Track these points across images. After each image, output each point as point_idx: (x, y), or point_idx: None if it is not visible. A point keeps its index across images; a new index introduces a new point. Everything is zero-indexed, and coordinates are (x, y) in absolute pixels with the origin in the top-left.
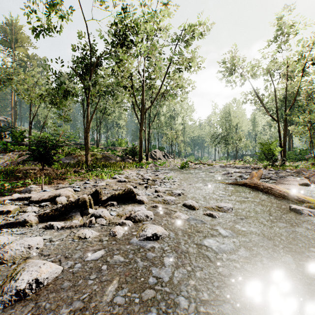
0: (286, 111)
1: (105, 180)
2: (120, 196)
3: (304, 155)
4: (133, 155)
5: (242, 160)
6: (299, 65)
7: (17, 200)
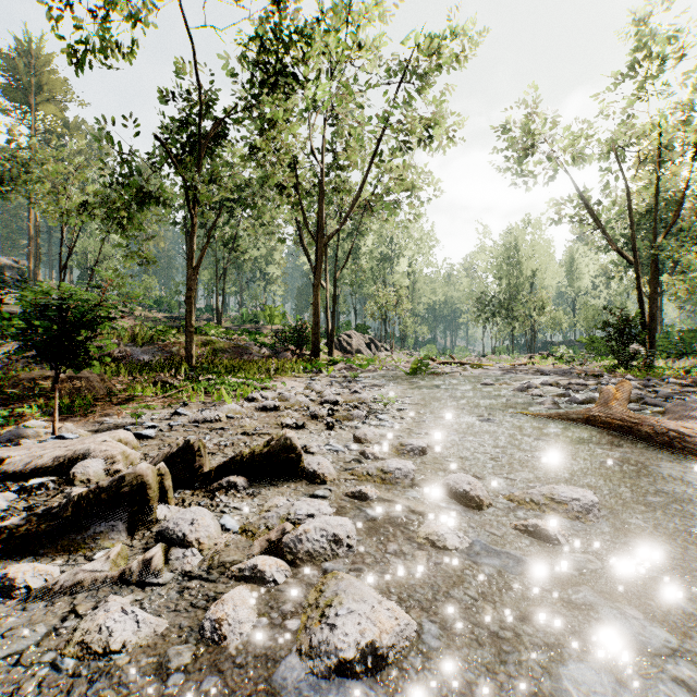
0: (657, 240)
1: (226, 407)
2: (256, 460)
3: (691, 343)
4: (299, 344)
5: (548, 354)
6: (688, 130)
7: None
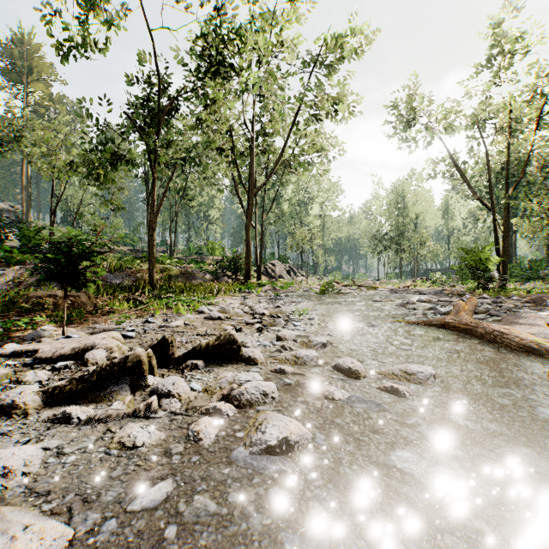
0: (508, 191)
1: (183, 317)
2: (210, 350)
3: (537, 270)
4: (234, 271)
5: (427, 279)
6: (531, 108)
7: (13, 355)
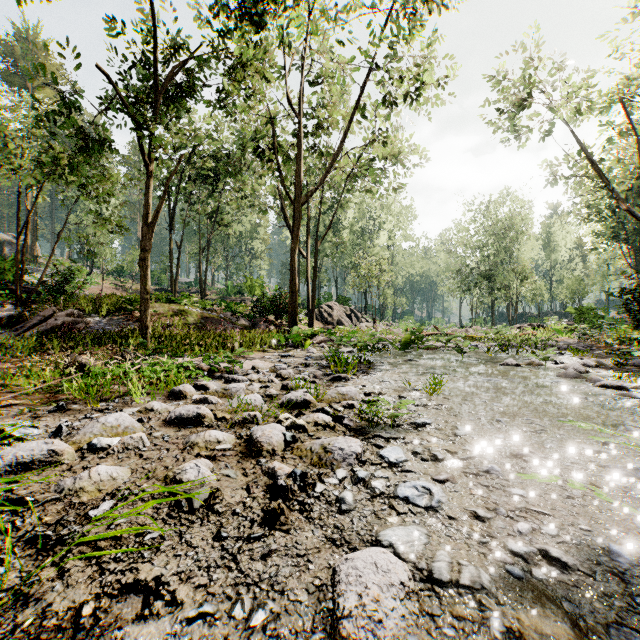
0: None
1: (98, 422)
2: None
3: None
4: (277, 315)
5: (538, 325)
6: None
7: None
